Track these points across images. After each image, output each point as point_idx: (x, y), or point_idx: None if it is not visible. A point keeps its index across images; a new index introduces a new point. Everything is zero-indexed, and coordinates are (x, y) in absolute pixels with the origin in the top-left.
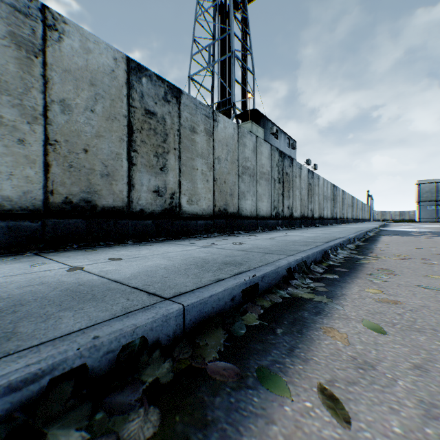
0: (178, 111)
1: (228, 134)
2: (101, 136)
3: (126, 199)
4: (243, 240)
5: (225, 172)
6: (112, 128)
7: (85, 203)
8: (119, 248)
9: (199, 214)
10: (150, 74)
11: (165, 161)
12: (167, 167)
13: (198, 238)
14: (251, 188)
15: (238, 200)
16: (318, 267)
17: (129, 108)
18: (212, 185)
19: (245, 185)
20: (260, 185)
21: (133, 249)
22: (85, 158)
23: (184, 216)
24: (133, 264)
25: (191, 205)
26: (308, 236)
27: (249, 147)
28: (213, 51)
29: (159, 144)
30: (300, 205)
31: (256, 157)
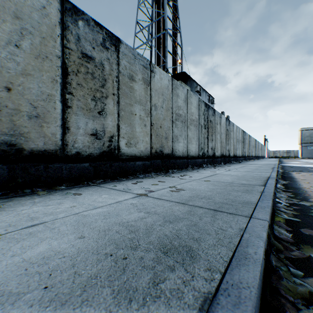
0: (117, 58)
1: (164, 85)
2: (29, 75)
3: (59, 141)
4: (179, 182)
5: (161, 118)
6: (43, 67)
7: (8, 146)
8: (42, 198)
9: (137, 155)
10: (88, 19)
11: (103, 105)
12: (105, 111)
13: (136, 178)
14: (183, 132)
15: (172, 142)
16: (281, 229)
17: (63, 49)
18: (149, 129)
19: (177, 129)
20: (190, 130)
21: (56, 199)
22: (8, 97)
23: (123, 157)
24: (9, 253)
25: (129, 148)
26: (236, 175)
27: (181, 97)
28: (151, 31)
29: (97, 89)
30: (220, 146)
31: (186, 106)
